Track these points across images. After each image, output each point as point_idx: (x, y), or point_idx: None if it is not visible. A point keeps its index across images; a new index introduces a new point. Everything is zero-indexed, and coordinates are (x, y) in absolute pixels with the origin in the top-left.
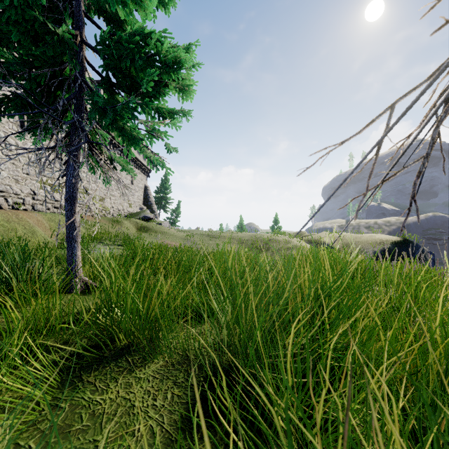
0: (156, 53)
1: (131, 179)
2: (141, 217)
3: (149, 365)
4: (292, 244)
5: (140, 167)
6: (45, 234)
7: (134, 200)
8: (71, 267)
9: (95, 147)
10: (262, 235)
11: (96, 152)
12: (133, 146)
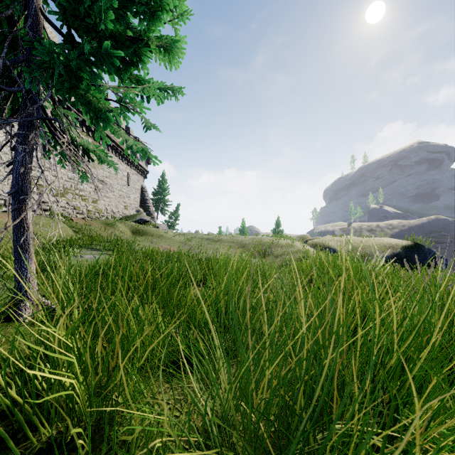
0: None
1: (127, 181)
2: (137, 220)
3: None
4: (296, 248)
5: (137, 168)
6: None
7: (130, 202)
8: (20, 286)
9: (57, 129)
10: (264, 238)
11: (58, 135)
12: (104, 126)
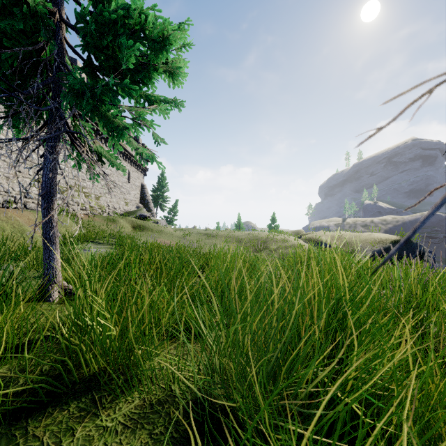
0: (141, 28)
1: (128, 178)
2: (137, 216)
3: (121, 405)
4: (290, 243)
5: (137, 165)
6: (36, 233)
7: (130, 198)
8: (48, 272)
9: (77, 139)
10: (260, 234)
11: (78, 144)
12: (118, 137)
